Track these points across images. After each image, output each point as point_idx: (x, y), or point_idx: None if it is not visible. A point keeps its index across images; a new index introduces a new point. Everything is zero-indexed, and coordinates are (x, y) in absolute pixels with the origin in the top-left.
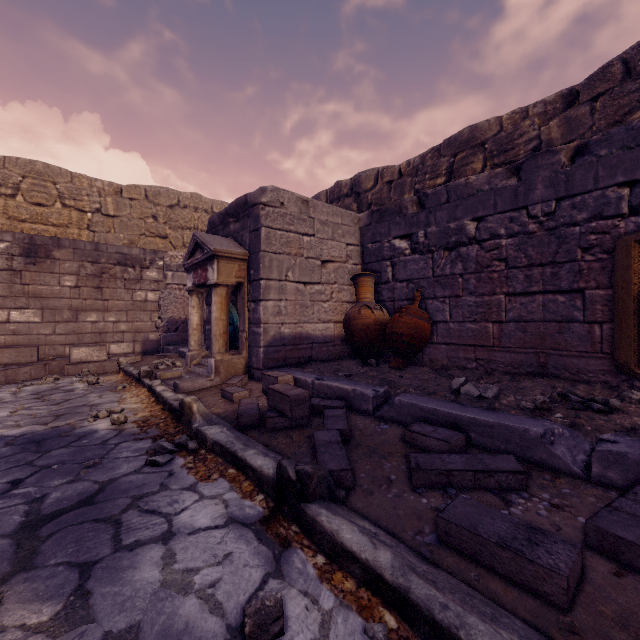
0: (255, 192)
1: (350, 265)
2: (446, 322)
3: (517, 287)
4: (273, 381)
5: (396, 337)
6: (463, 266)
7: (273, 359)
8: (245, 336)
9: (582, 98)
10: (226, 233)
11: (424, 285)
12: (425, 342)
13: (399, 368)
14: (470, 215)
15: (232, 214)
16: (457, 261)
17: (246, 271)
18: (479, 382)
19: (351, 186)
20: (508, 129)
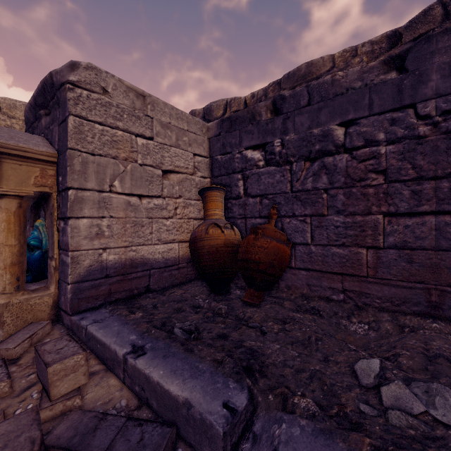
0: (62, 68)
1: (198, 178)
2: (306, 244)
3: (400, 205)
4: (43, 371)
5: (251, 265)
6: (328, 179)
7: (89, 298)
8: (53, 265)
9: (405, 39)
10: (39, 130)
11: (280, 201)
12: (284, 269)
13: (255, 304)
14: (337, 119)
15: (42, 104)
16: (321, 173)
17: (55, 178)
18: (350, 320)
19: (204, 114)
20: (340, 65)
